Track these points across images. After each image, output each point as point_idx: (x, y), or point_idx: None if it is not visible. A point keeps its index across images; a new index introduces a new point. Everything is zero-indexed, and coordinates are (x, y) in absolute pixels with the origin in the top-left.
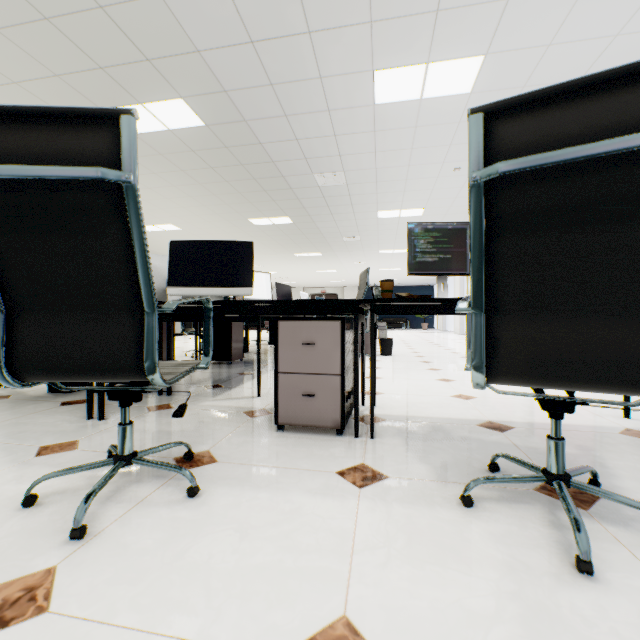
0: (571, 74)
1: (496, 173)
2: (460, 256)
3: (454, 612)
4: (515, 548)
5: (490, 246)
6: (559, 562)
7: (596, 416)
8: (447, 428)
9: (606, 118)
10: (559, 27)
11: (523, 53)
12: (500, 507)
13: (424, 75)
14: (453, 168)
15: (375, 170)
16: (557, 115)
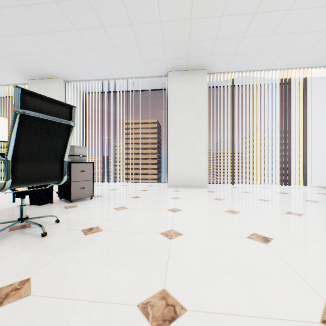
0: None
1: (28, 114)
2: None
3: (25, 262)
4: (23, 244)
5: (17, 136)
6: (37, 238)
7: (3, 205)
8: None
9: (54, 110)
10: None
11: None
12: (4, 240)
13: None
14: None
15: None
16: (43, 103)
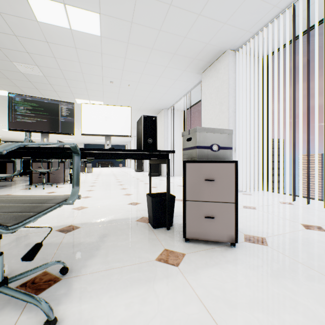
0: (148, 44)
1: None
2: (54, 121)
3: None
4: None
5: None
6: None
7: (137, 211)
8: (28, 237)
9: None
10: (133, 13)
11: (120, 22)
12: None
13: (66, 12)
14: (109, 81)
15: (61, 70)
16: None
